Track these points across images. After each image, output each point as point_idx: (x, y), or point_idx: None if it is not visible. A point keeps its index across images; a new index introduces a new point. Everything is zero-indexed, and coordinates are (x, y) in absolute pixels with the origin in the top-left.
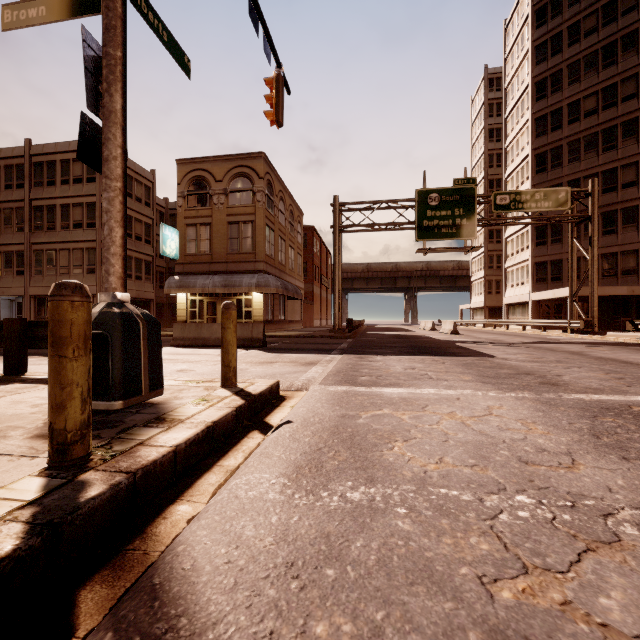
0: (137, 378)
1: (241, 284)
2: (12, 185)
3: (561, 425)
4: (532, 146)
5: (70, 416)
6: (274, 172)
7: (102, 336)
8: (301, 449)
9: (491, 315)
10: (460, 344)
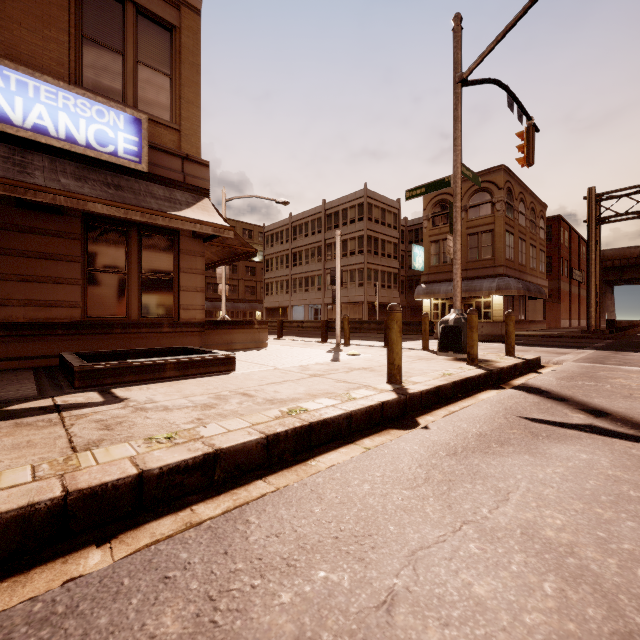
0: None
1: (481, 288)
2: (315, 232)
3: None
4: None
5: (474, 350)
6: (513, 178)
7: (458, 327)
8: (562, 375)
9: None
10: None
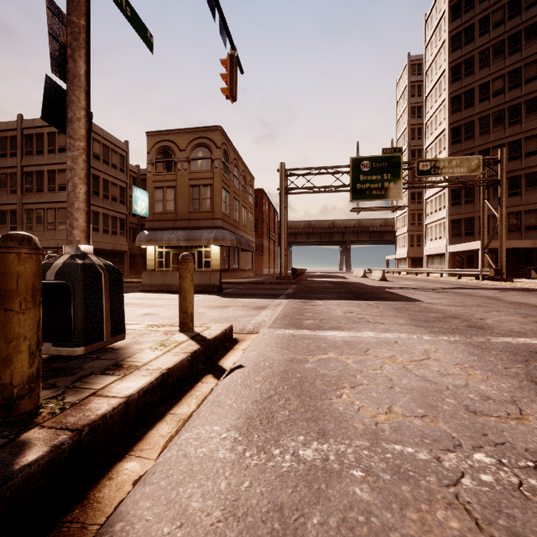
0: (99, 325)
1: (201, 238)
2: (6, 154)
3: (498, 370)
4: (448, 121)
5: (16, 370)
6: (229, 143)
7: (64, 286)
8: (252, 397)
9: (413, 264)
10: (389, 290)
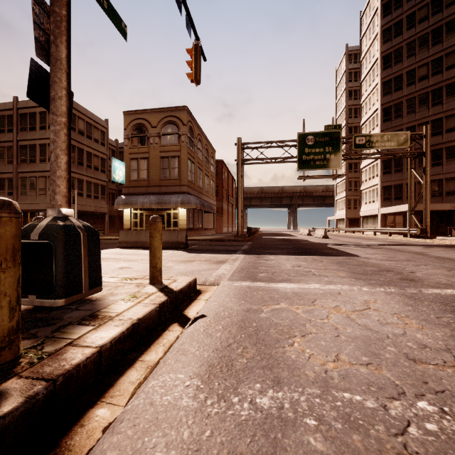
0: (78, 279)
1: (170, 202)
2: (4, 130)
3: (431, 319)
4: (380, 102)
5: None
6: (194, 121)
7: (47, 245)
8: (213, 345)
9: (350, 224)
10: (331, 246)
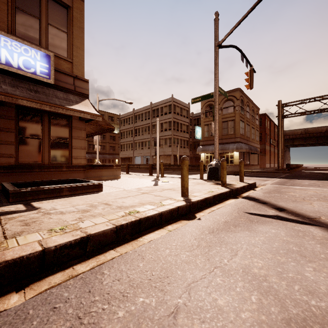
0: None
1: (229, 148)
2: (146, 118)
3: None
4: None
5: (224, 179)
6: (244, 94)
7: (217, 168)
8: (265, 191)
9: None
10: None
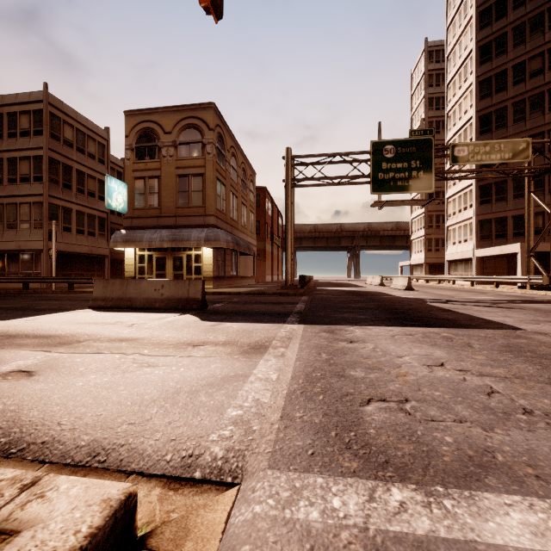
0: None
1: (189, 238)
2: None
3: None
4: (476, 108)
5: None
6: (225, 126)
7: None
8: None
9: (431, 271)
10: (435, 304)
